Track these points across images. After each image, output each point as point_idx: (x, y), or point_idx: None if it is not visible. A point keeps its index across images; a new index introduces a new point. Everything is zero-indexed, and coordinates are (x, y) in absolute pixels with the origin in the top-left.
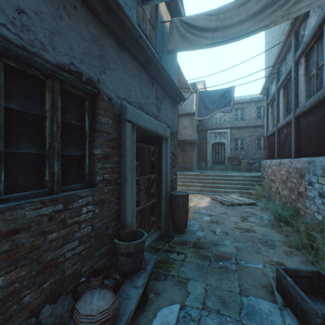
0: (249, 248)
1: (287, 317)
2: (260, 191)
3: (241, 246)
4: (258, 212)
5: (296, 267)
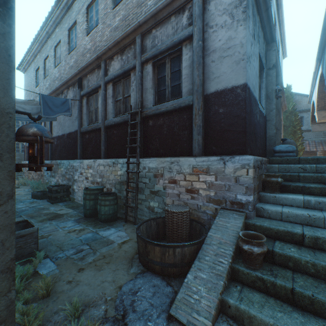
0: (21, 196)
1: (35, 200)
2: (22, 180)
3: (17, 197)
4: (22, 189)
5: (38, 191)
